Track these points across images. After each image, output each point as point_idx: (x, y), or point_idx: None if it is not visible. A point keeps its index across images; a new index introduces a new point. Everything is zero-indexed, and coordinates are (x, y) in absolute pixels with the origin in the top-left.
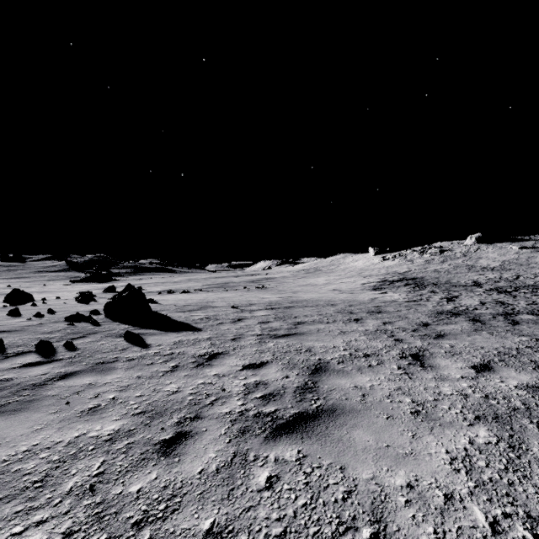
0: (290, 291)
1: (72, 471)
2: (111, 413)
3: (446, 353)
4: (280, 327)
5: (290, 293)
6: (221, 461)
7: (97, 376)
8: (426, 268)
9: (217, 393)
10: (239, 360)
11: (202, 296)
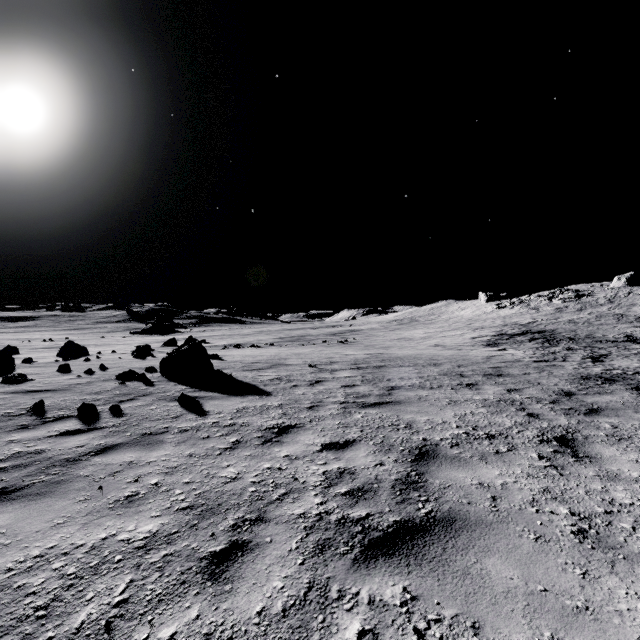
0: (381, 347)
1: (87, 594)
2: (150, 505)
3: (608, 437)
4: (369, 392)
5: (381, 349)
6: (291, 595)
7: (141, 451)
8: (557, 318)
9: (288, 484)
10: (317, 437)
11: (274, 352)
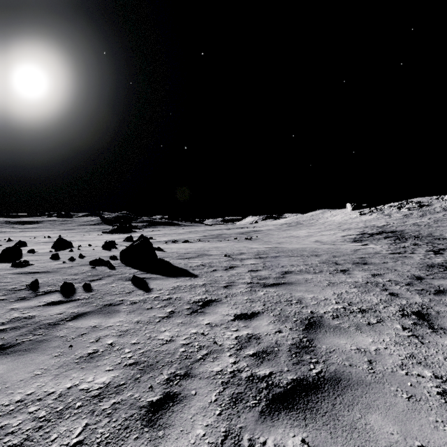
0: (276, 242)
1: (52, 435)
2: (106, 361)
3: None
4: (268, 275)
5: (276, 244)
6: (210, 442)
7: (102, 318)
8: (405, 222)
9: (209, 346)
10: (231, 309)
11: (200, 246)
